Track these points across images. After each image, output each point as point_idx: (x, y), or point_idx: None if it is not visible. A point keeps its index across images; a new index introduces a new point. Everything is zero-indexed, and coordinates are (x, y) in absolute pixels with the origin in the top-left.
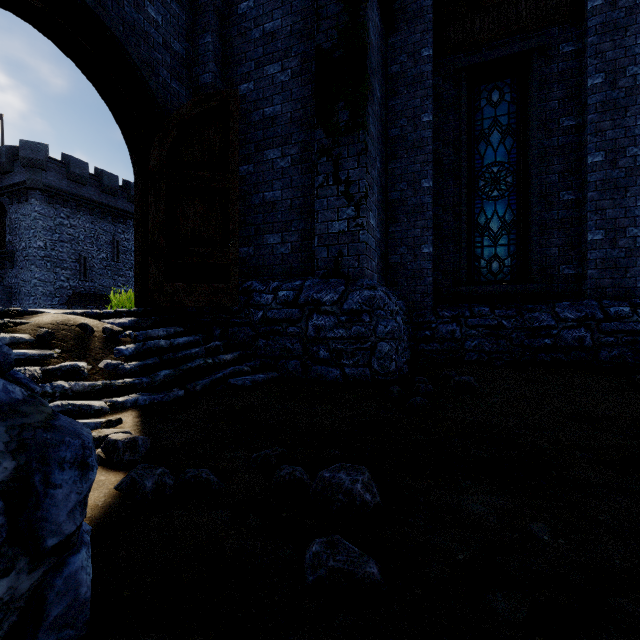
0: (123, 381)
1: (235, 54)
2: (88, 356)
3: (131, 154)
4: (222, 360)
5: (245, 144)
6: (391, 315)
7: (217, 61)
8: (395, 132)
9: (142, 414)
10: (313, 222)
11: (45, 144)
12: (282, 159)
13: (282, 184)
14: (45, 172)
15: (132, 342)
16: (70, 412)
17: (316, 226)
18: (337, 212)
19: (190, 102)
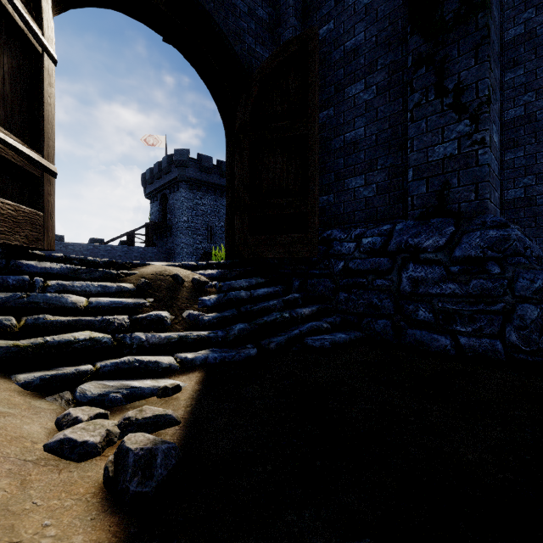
0: (198, 334)
1: (314, 0)
2: (174, 306)
3: (223, 122)
4: (299, 314)
5: (324, 89)
6: (537, 264)
7: (297, 15)
8: (515, 31)
9: (206, 378)
10: (405, 154)
11: (187, 149)
12: (365, 91)
13: (365, 119)
14: (188, 168)
15: (216, 292)
16: (137, 369)
17: (410, 156)
18: (441, 132)
19: (270, 55)
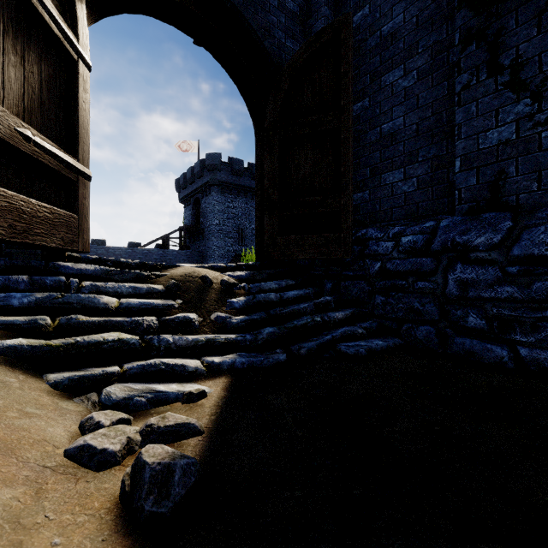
0: (226, 337)
1: None
2: (203, 307)
3: (252, 121)
4: (332, 318)
5: (359, 79)
6: None
7: (329, 3)
8: None
9: (232, 384)
10: (450, 143)
11: (219, 153)
12: (404, 78)
13: (404, 108)
14: (219, 172)
15: (245, 294)
16: (163, 372)
17: (457, 145)
18: (495, 115)
19: (301, 48)
